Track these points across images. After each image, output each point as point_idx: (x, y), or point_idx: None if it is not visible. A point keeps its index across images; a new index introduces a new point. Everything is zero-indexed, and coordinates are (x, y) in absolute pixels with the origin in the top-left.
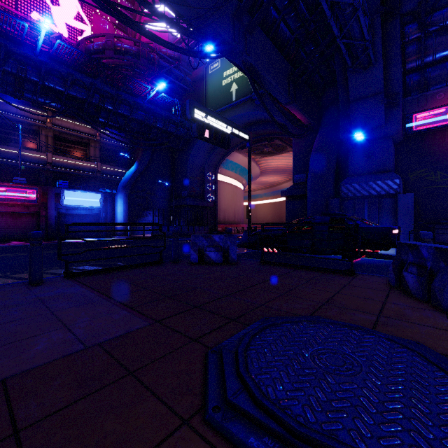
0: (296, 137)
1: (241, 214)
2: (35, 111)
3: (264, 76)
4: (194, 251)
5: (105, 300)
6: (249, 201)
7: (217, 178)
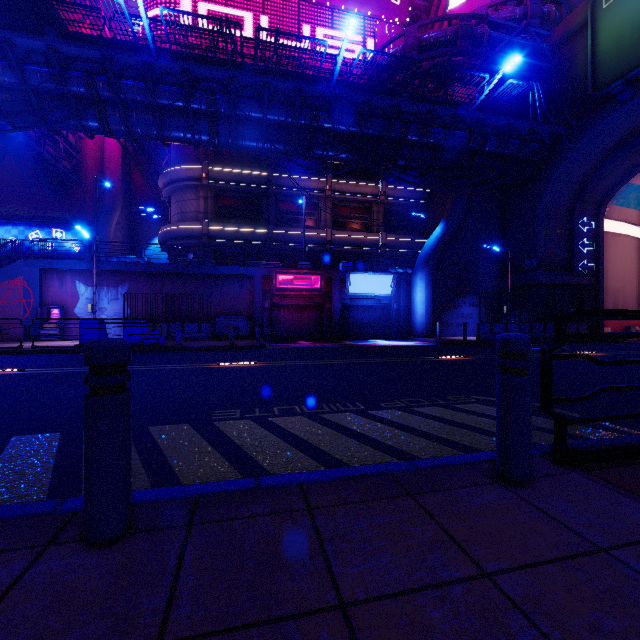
0: None
1: None
2: (315, 179)
3: None
4: None
5: None
6: None
7: (601, 226)
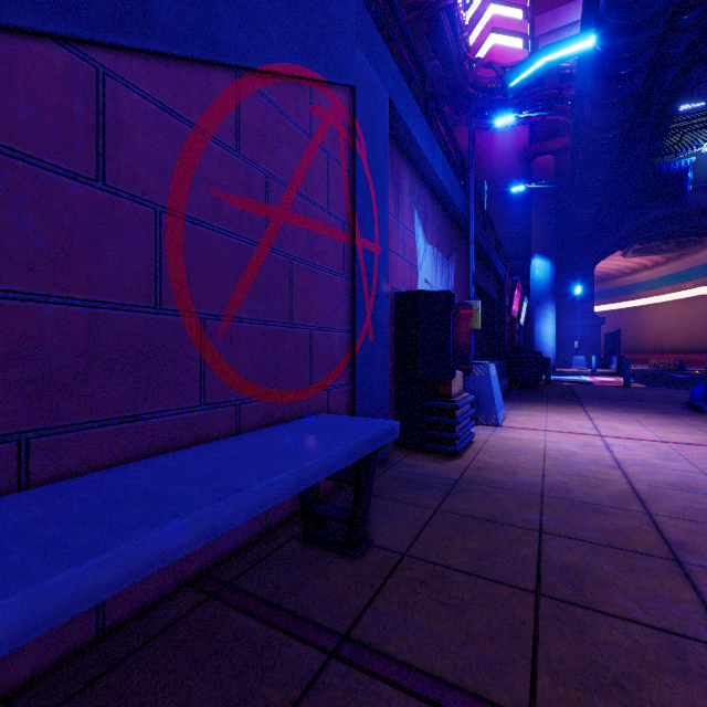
0: None
1: None
2: None
3: None
4: None
5: None
6: None
7: None
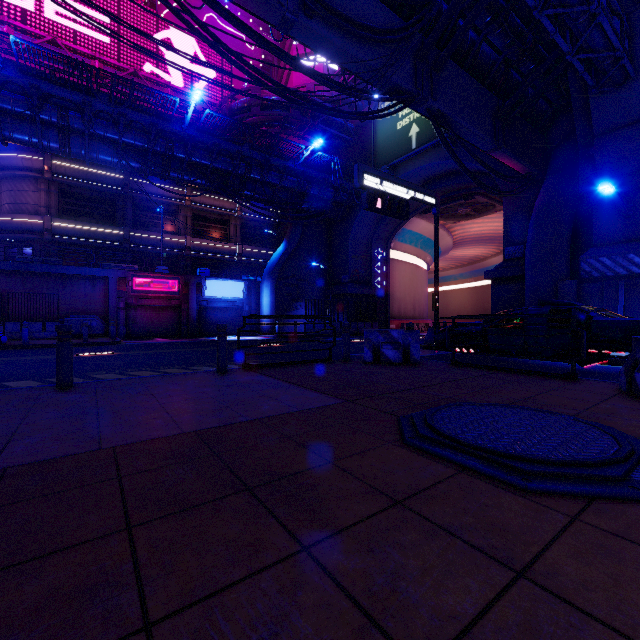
0: (506, 195)
1: (423, 305)
2: (174, 189)
3: (457, 121)
4: (368, 349)
5: (293, 386)
6: (436, 287)
7: (389, 255)
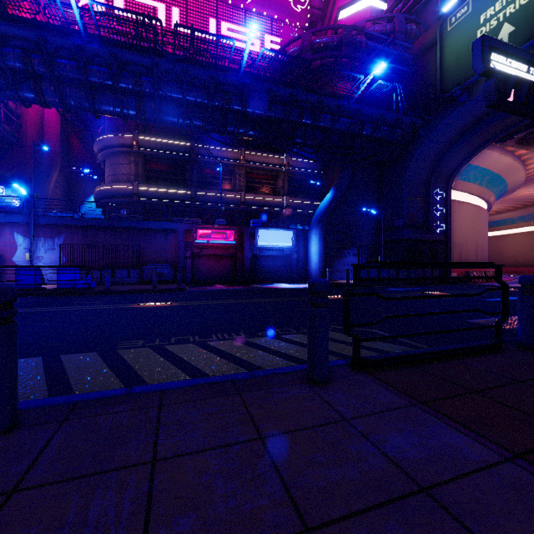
0: None
1: (485, 251)
2: (231, 150)
3: None
4: None
5: None
6: None
7: (450, 196)
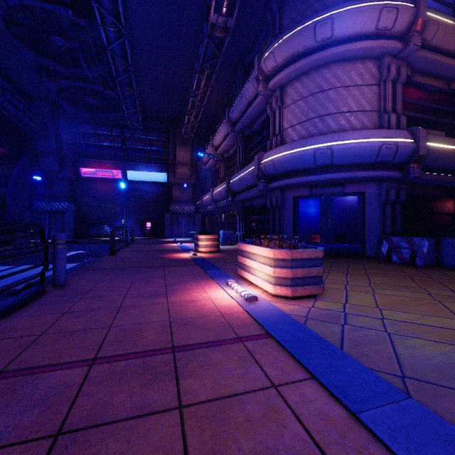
0: None
1: None
2: None
3: None
4: None
5: None
6: None
7: None
